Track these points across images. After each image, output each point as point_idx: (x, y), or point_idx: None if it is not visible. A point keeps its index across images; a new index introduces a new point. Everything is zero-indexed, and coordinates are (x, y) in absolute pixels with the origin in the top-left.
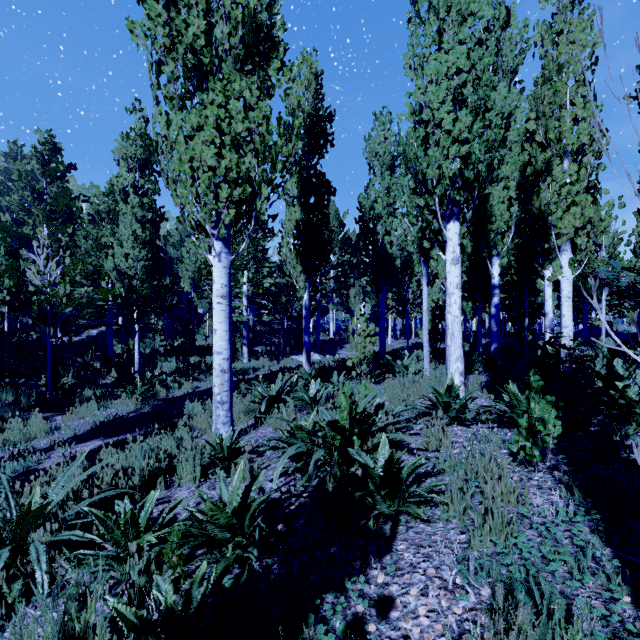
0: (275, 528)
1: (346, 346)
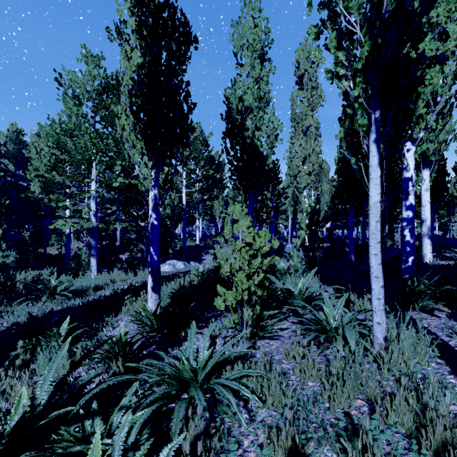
0: None
1: (211, 251)
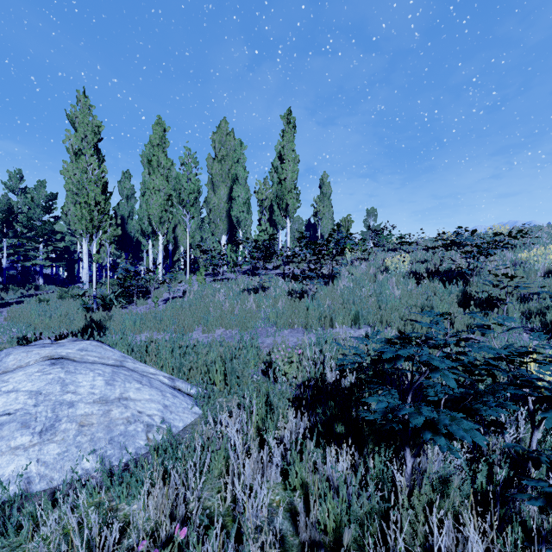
0: None
1: None
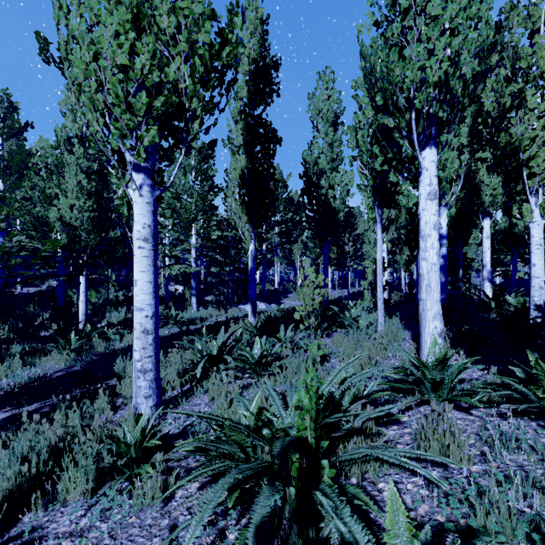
0: None
1: (289, 295)
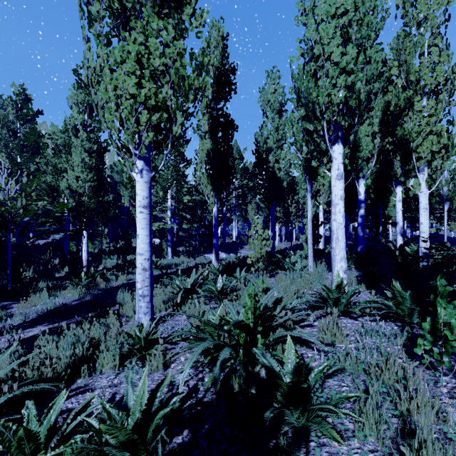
0: (181, 433)
1: (245, 247)
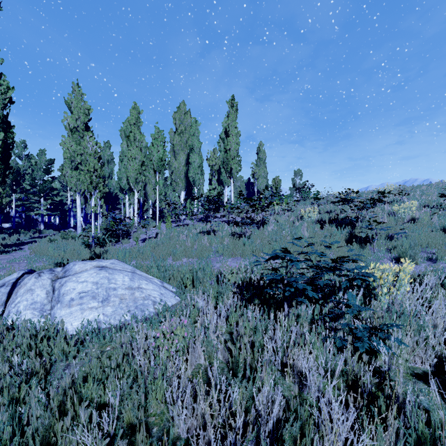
0: None
1: None
